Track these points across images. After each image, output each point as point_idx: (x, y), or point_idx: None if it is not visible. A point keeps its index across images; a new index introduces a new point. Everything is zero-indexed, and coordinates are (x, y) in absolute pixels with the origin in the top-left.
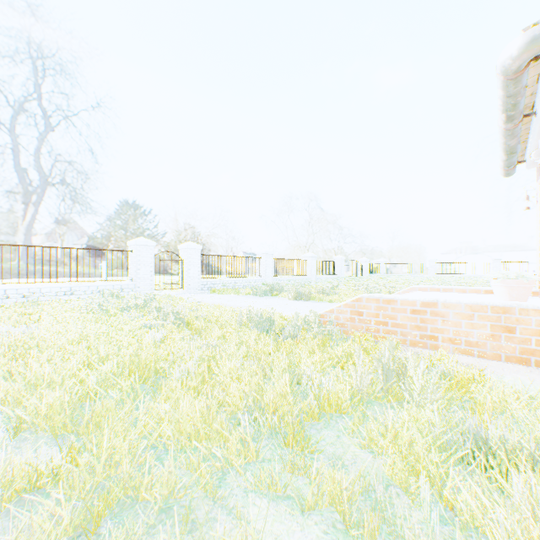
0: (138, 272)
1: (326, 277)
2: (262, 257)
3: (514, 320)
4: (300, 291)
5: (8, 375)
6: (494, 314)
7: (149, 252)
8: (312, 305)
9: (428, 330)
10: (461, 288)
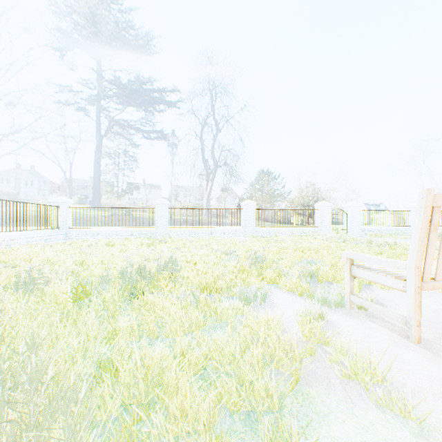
0: (322, 222)
1: None
2: (411, 210)
3: None
4: None
5: None
6: None
7: (328, 210)
8: None
9: None
10: None
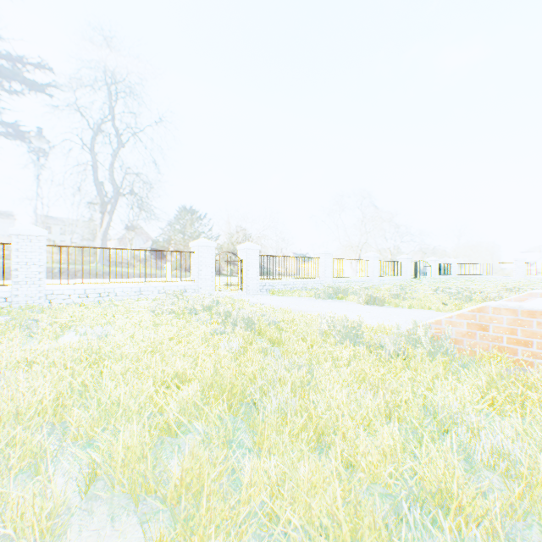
0: (200, 273)
1: (390, 278)
2: (321, 257)
3: None
4: (372, 295)
5: (83, 389)
6: None
7: (210, 253)
8: (392, 312)
9: None
10: None
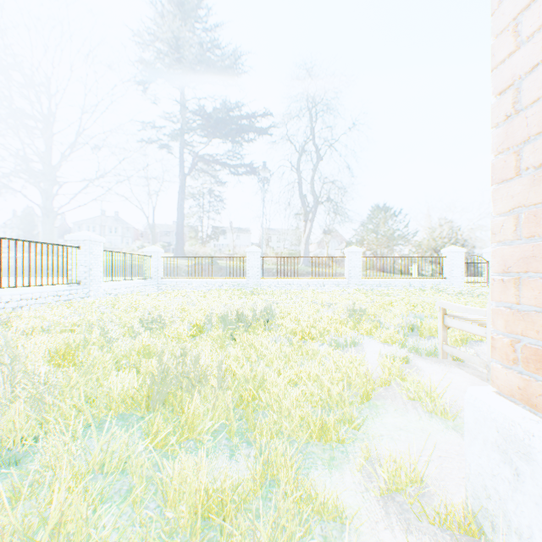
0: (451, 273)
1: None
2: None
3: None
4: None
5: None
6: None
7: (459, 257)
8: None
9: None
10: None
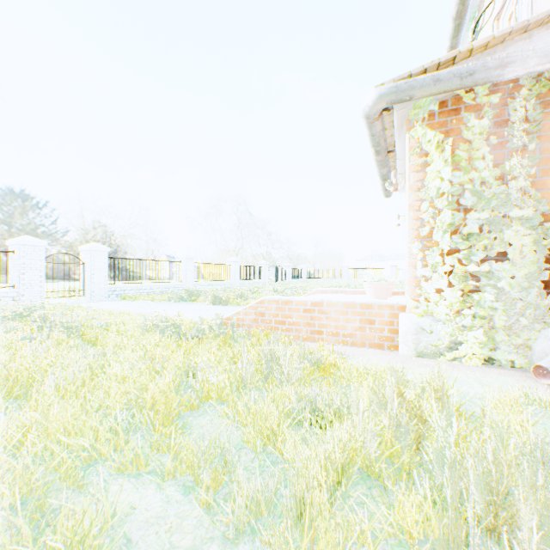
0: (23, 278)
1: (251, 281)
2: (183, 261)
3: (374, 314)
4: (218, 296)
5: None
6: (361, 310)
7: (39, 254)
8: (228, 309)
9: (316, 326)
10: (354, 290)
